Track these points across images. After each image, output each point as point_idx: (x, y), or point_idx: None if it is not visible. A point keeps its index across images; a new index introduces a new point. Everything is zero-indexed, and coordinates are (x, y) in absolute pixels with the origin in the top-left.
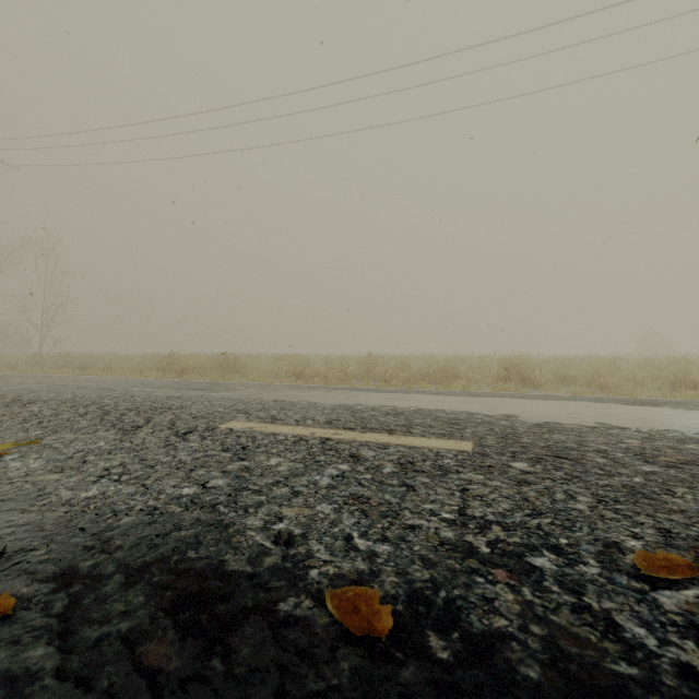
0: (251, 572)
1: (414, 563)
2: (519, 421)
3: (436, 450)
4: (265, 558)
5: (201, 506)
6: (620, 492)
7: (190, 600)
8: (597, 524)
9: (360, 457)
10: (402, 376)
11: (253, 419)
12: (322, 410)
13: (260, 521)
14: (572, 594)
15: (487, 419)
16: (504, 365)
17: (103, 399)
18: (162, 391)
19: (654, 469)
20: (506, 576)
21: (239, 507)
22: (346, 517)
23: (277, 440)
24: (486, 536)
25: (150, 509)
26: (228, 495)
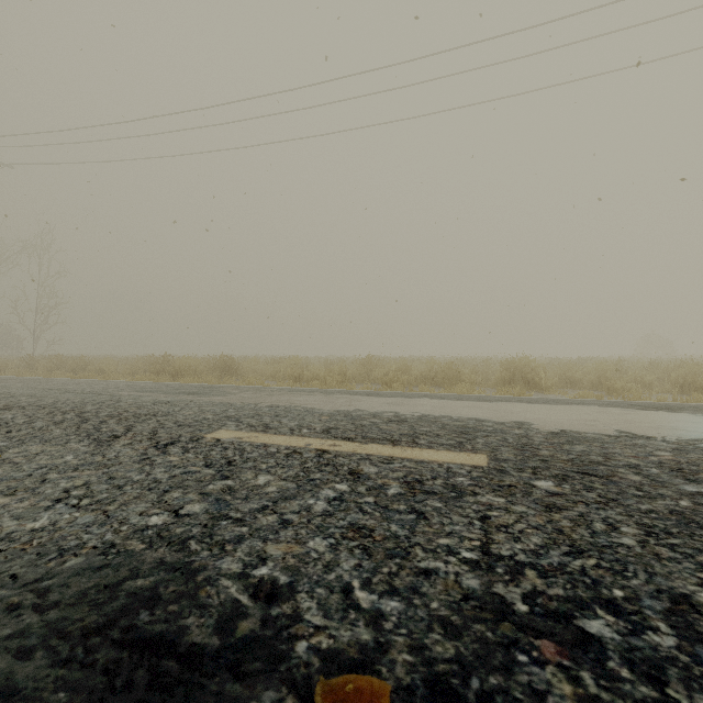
0: (218, 647)
1: (432, 629)
2: (533, 429)
3: (446, 465)
4: (239, 622)
5: (168, 541)
6: (669, 520)
7: (129, 696)
8: (655, 567)
9: (361, 474)
10: (403, 379)
11: (244, 428)
12: (320, 416)
13: (238, 564)
14: (651, 684)
15: (498, 427)
16: (507, 367)
17: (85, 404)
18: (150, 395)
19: (699, 489)
20: (555, 651)
21: (215, 543)
22: (345, 557)
23: (268, 453)
24: (520, 586)
25: (105, 546)
26: (204, 525)
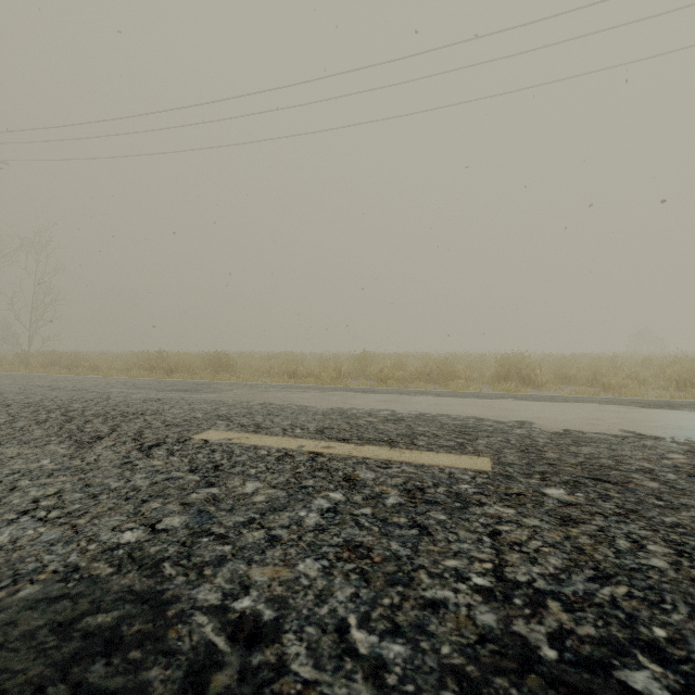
0: None
1: (445, 685)
2: (535, 428)
3: (448, 470)
4: (213, 676)
5: (140, 564)
6: None
7: None
8: None
9: (357, 480)
10: (398, 375)
11: (234, 428)
12: (313, 415)
13: (217, 593)
14: None
15: (499, 427)
16: (503, 363)
17: (73, 402)
18: (141, 393)
19: None
20: None
21: (192, 565)
22: (339, 584)
23: (258, 456)
24: (544, 623)
25: (67, 570)
26: (182, 543)
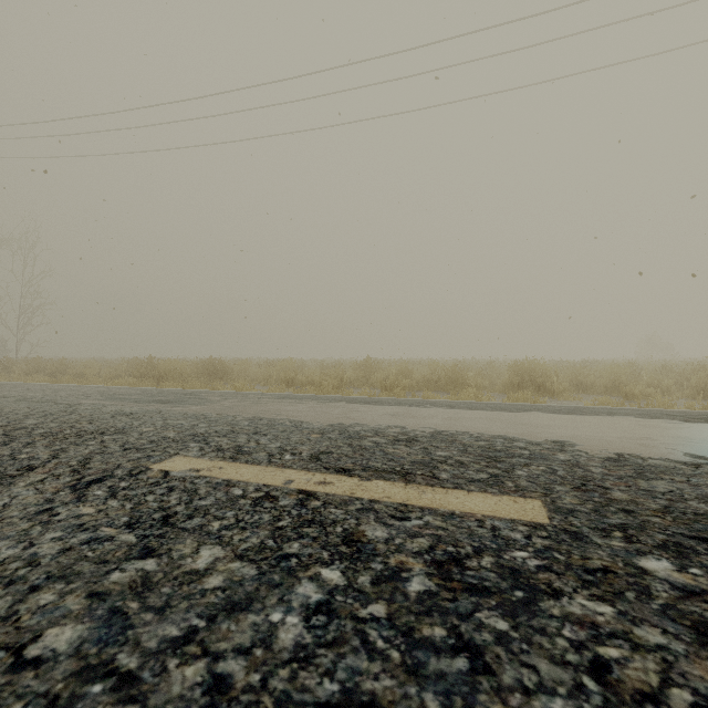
0: None
1: None
2: (580, 452)
3: (489, 522)
4: None
5: None
6: None
7: None
8: None
9: (363, 542)
10: (404, 383)
11: (208, 453)
12: (309, 434)
13: None
14: None
15: (536, 450)
16: (516, 371)
17: (28, 417)
18: (115, 405)
19: None
20: None
21: None
22: None
23: (229, 499)
24: None
25: None
26: (50, 701)
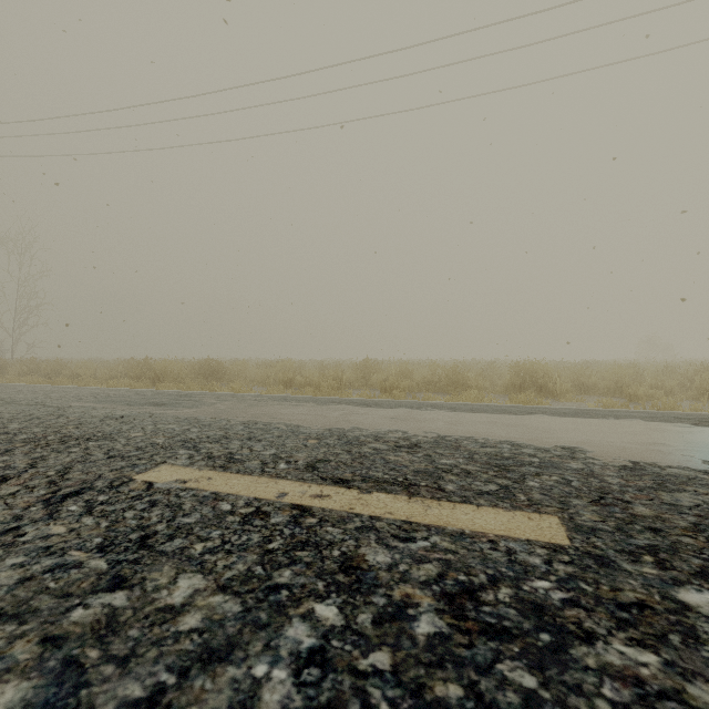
0: None
1: None
2: (593, 460)
3: (504, 544)
4: None
5: None
6: None
7: None
8: None
9: (363, 569)
10: (404, 384)
11: (198, 461)
12: (306, 439)
13: None
14: None
15: (546, 458)
16: (517, 372)
17: (13, 421)
18: (106, 408)
19: None
20: None
21: None
22: None
23: (215, 515)
24: None
25: None
26: None
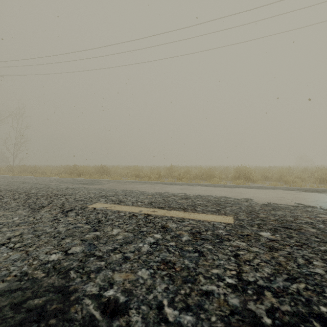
0: None
1: None
2: (254, 202)
3: (212, 223)
4: None
5: (58, 271)
6: None
7: None
8: None
9: (168, 228)
10: (187, 176)
11: (108, 202)
12: (147, 195)
13: (96, 287)
14: None
15: (236, 201)
16: (237, 171)
17: (32, 189)
18: (65, 185)
19: None
20: None
21: (84, 272)
22: (159, 282)
23: (120, 216)
24: (263, 304)
25: (21, 275)
26: (80, 261)
